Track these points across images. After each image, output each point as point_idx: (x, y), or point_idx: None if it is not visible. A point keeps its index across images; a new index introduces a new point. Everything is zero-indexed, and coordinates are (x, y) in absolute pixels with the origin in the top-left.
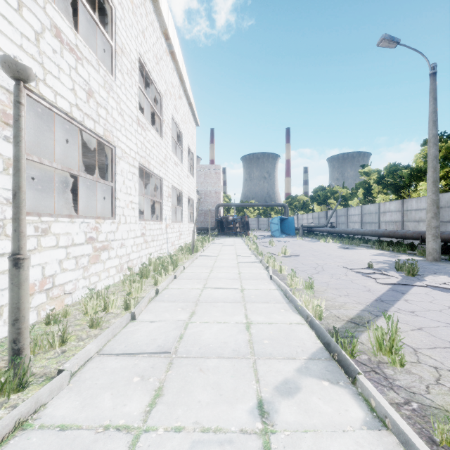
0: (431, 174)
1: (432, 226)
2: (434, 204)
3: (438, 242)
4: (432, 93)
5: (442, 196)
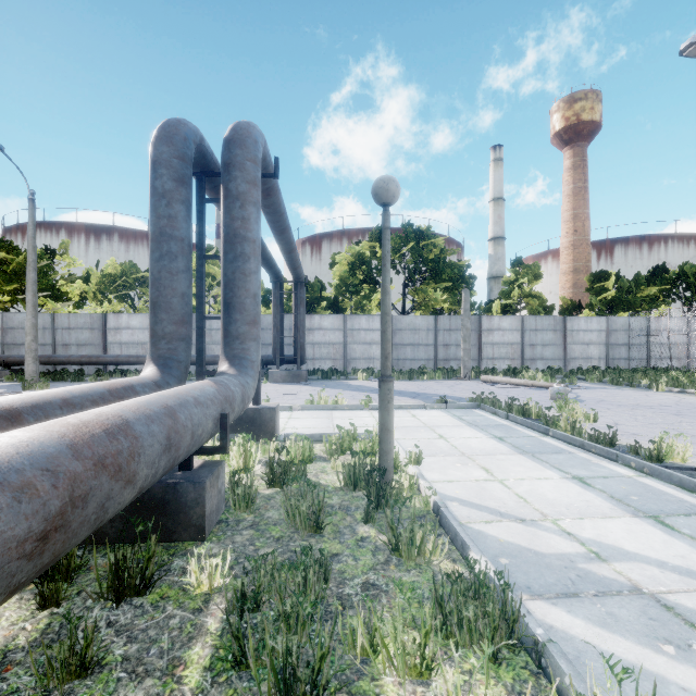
0: (32, 298)
1: (33, 349)
2: (35, 327)
3: (38, 365)
4: (32, 219)
5: (16, 316)
